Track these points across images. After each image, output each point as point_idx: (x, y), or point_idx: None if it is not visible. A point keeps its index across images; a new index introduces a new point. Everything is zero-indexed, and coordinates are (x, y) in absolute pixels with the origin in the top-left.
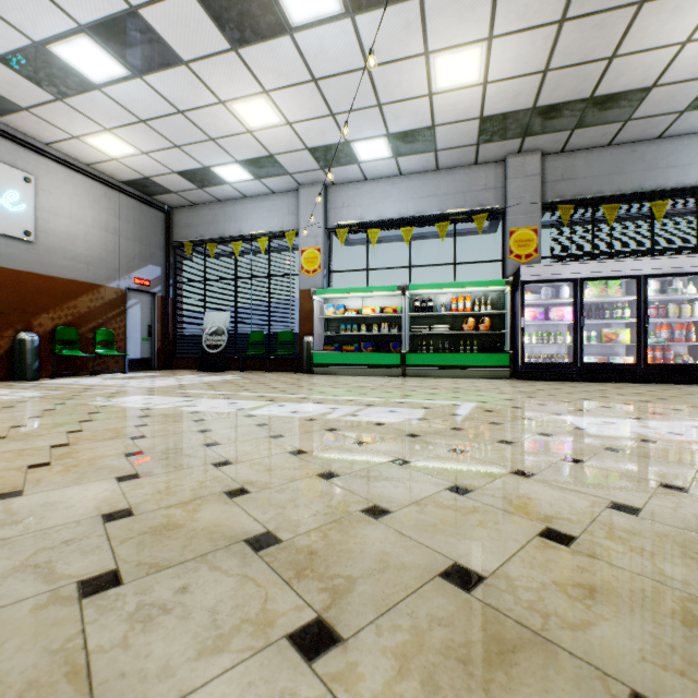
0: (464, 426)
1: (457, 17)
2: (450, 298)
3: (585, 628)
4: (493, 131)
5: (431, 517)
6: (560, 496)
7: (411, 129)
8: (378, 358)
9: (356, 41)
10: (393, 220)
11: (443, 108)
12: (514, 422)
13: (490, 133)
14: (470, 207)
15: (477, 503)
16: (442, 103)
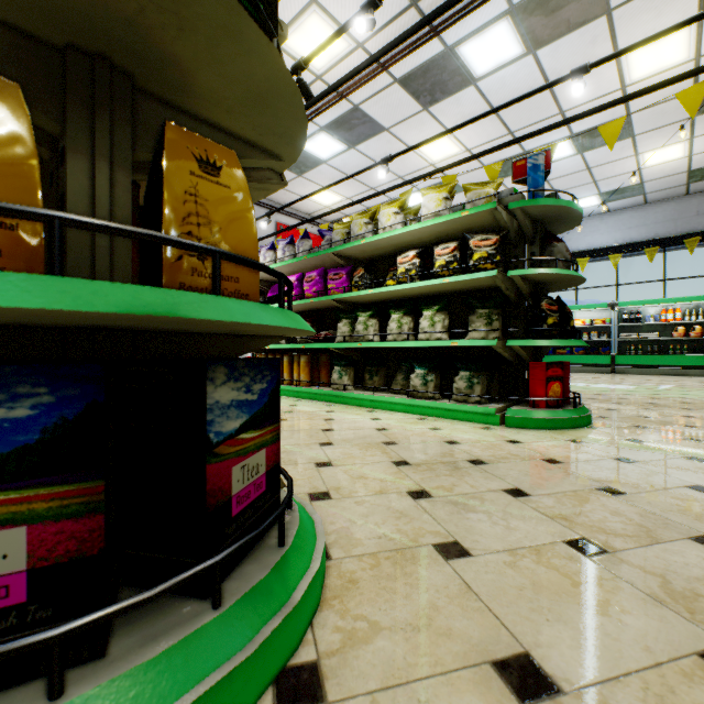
0: (661, 391)
1: (661, 137)
2: (659, 310)
3: (680, 406)
4: (702, 175)
5: (642, 400)
6: (695, 401)
7: (621, 187)
8: (589, 359)
9: (581, 161)
10: (600, 249)
11: (650, 173)
12: (696, 391)
13: (699, 176)
14: (681, 232)
15: (660, 400)
16: (649, 171)
